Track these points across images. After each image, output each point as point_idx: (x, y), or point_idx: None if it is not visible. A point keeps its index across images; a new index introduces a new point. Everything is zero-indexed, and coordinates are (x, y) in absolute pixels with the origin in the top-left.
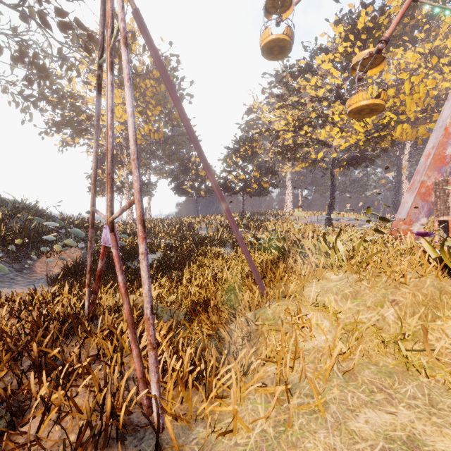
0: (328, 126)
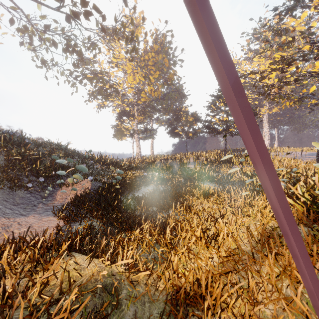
0: None
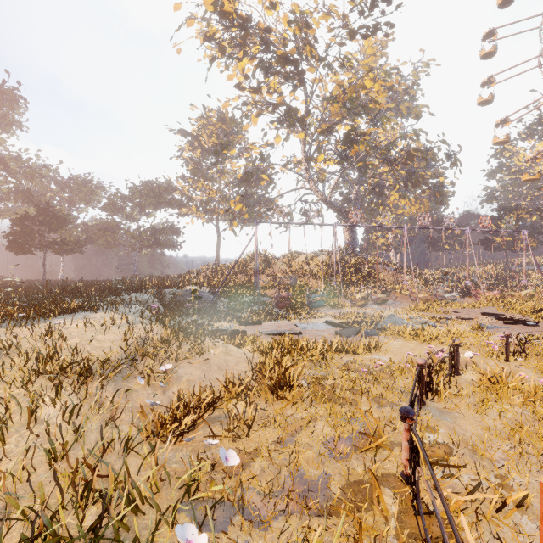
0: None
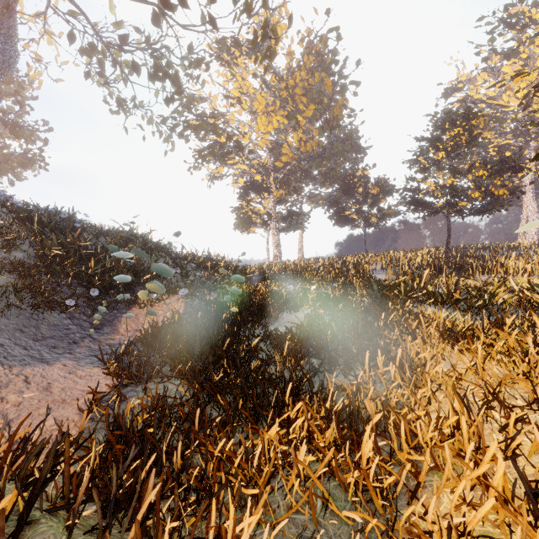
0: None
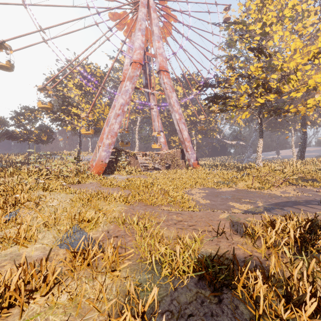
0: (69, 115)
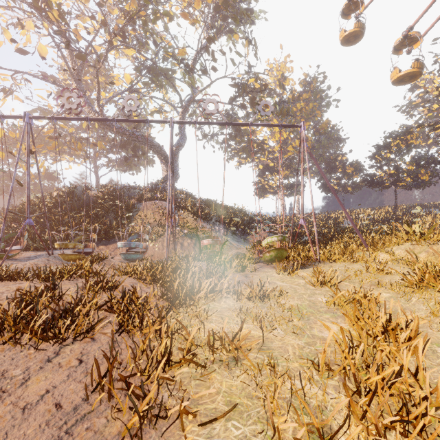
0: None
